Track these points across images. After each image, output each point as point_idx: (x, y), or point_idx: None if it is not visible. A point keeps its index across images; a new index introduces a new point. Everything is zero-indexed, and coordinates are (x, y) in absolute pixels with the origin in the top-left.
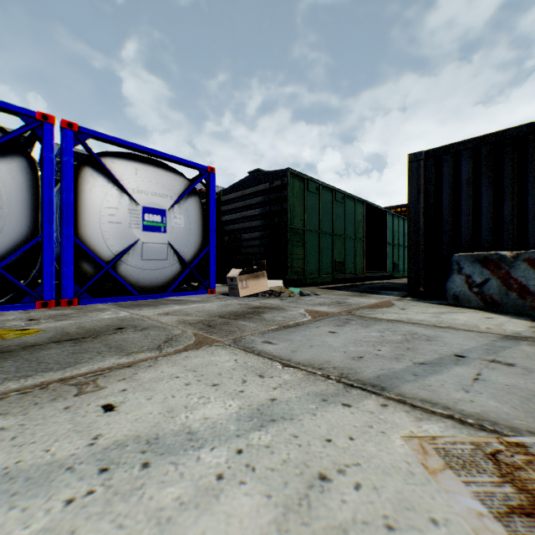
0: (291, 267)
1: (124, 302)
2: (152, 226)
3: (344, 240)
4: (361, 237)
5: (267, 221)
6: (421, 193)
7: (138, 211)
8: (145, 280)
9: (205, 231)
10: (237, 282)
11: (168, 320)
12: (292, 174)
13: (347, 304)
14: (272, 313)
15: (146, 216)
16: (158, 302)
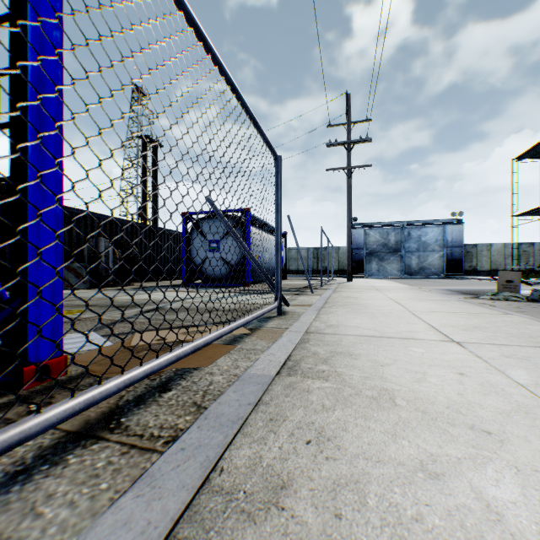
0: None
1: None
2: None
3: None
4: None
5: None
6: None
7: None
8: None
9: None
10: None
11: None
12: None
13: None
14: None
15: None
16: None
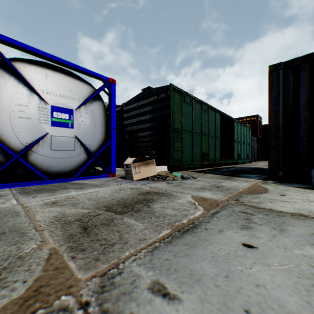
0: (173, 157)
1: (32, 186)
2: (60, 122)
3: (208, 138)
4: (219, 136)
5: (155, 123)
6: (280, 96)
7: (47, 109)
8: (55, 167)
9: (107, 128)
10: (131, 168)
11: (45, 215)
12: (173, 89)
13: (226, 189)
14: (161, 202)
15: (55, 114)
16: (62, 186)
